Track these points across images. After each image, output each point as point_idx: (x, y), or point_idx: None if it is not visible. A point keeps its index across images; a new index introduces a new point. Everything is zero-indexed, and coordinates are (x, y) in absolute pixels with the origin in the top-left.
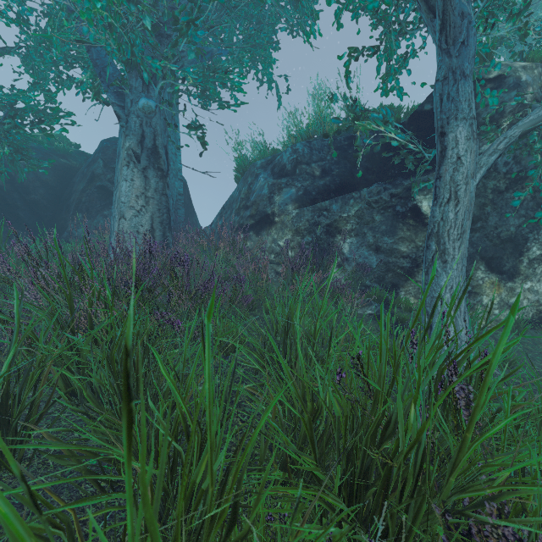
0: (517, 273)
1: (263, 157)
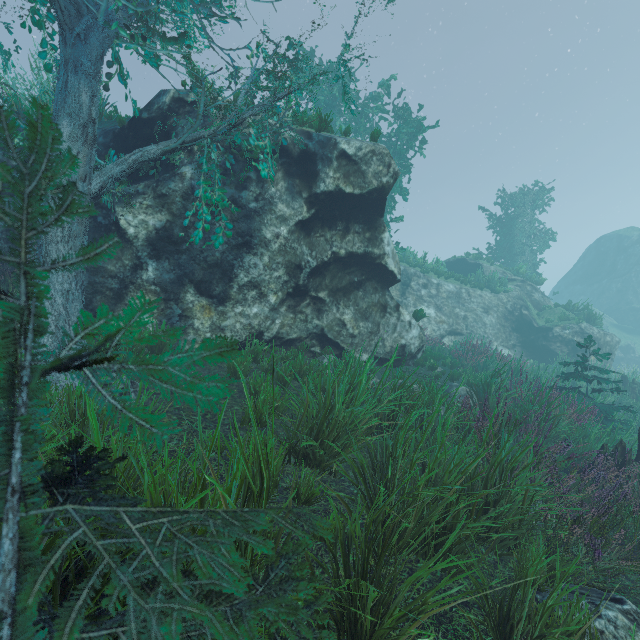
0: (228, 297)
1: None
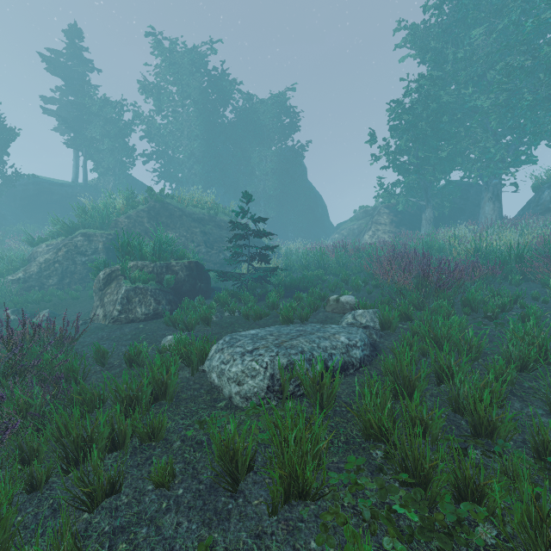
0: None
1: (550, 180)
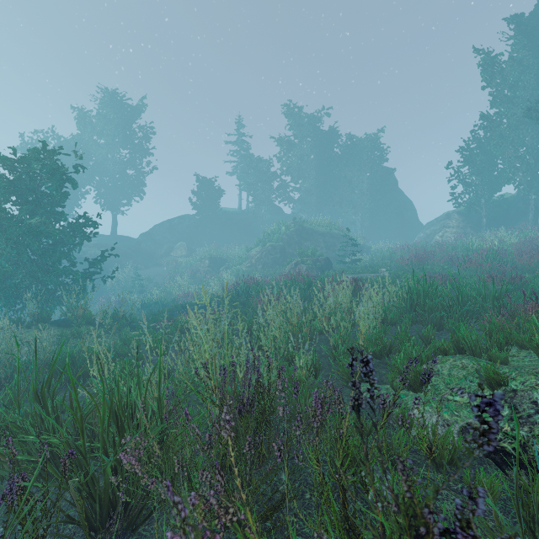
0: None
1: None
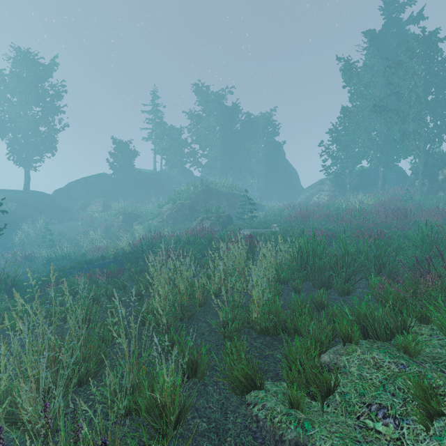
0: None
1: (418, 166)
